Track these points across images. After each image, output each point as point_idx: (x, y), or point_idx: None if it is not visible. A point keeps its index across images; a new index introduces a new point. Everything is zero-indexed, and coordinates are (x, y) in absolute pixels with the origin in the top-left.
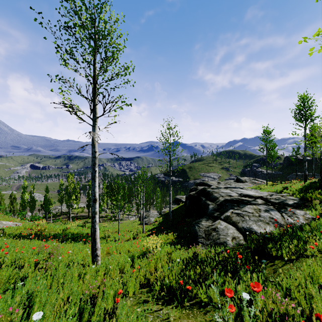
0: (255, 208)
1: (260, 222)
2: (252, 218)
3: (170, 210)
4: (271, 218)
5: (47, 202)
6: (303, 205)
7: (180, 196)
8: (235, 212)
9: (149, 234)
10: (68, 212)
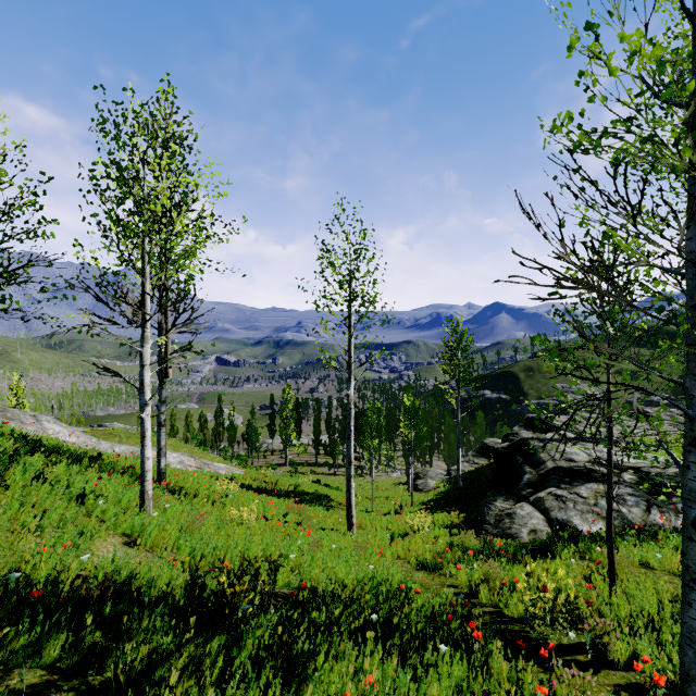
0: (599, 490)
1: (591, 514)
2: (580, 506)
3: (459, 473)
4: (616, 511)
5: (253, 431)
6: None
7: (495, 440)
8: (556, 492)
9: (420, 509)
10: (282, 451)
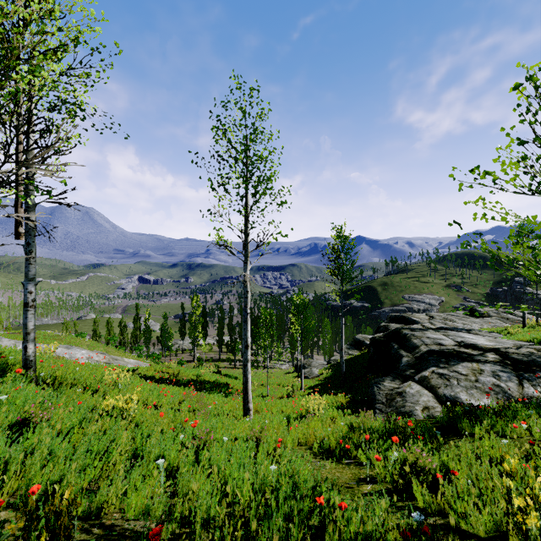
0: (474, 368)
1: (475, 389)
2: (464, 382)
3: (342, 360)
4: (496, 386)
5: (166, 333)
6: None
7: (364, 336)
8: (438, 371)
9: (310, 392)
10: (191, 350)
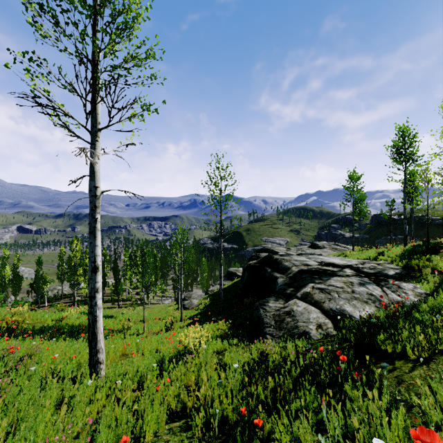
0: (345, 281)
1: (355, 300)
2: (343, 294)
3: (221, 287)
4: (370, 295)
5: (40, 279)
6: (408, 275)
7: (235, 268)
8: (317, 286)
9: (189, 323)
10: (72, 294)
